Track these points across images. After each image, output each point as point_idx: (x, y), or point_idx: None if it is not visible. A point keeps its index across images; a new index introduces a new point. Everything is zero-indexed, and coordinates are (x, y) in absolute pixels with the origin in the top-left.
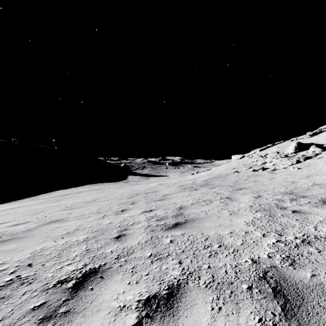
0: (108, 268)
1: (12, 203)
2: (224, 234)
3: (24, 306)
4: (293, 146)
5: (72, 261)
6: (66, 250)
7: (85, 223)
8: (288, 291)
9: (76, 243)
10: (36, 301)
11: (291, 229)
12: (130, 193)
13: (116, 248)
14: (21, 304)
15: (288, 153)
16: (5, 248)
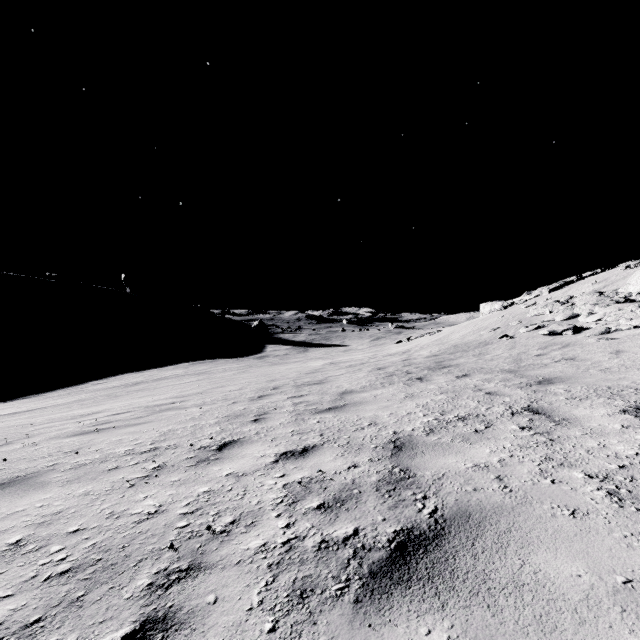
0: None
1: (28, 400)
2: None
3: None
4: None
5: None
6: None
7: (73, 508)
8: None
9: None
10: None
11: None
12: (262, 386)
13: None
14: None
15: (628, 292)
16: None
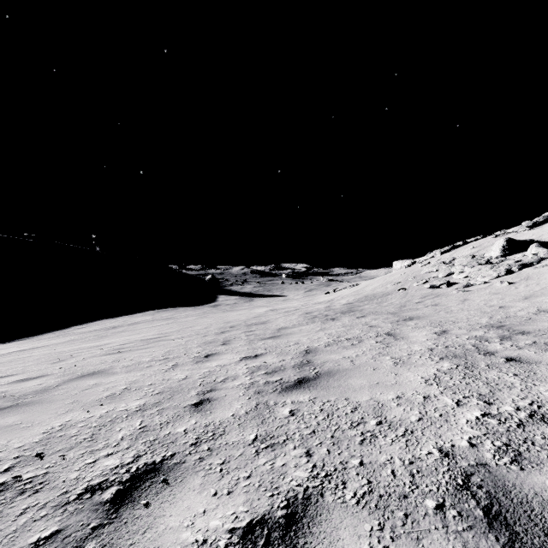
0: (178, 464)
1: (24, 341)
2: (387, 400)
3: (21, 537)
4: (499, 246)
5: (115, 448)
6: (106, 427)
7: (142, 379)
8: (514, 514)
9: (124, 415)
10: (44, 528)
11: (506, 392)
12: (221, 326)
13: (194, 424)
14: (15, 534)
15: (490, 256)
16: (1, 423)
